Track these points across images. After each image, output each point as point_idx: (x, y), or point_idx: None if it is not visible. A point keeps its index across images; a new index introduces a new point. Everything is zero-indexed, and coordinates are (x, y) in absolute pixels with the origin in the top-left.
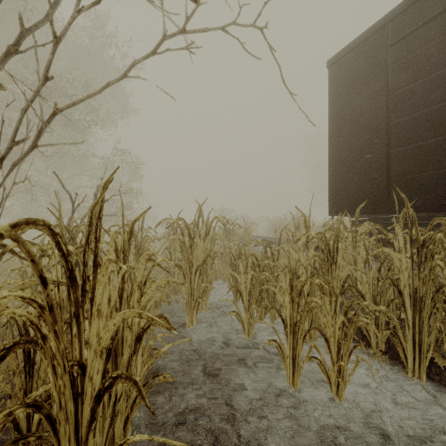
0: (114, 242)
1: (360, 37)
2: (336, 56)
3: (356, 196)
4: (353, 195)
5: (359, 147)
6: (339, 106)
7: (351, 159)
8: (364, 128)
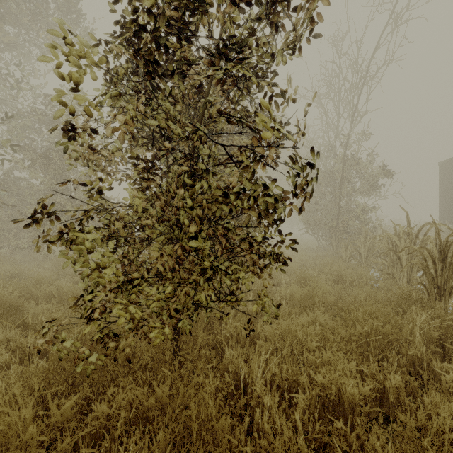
0: (373, 230)
1: (449, 159)
2: (441, 162)
3: (448, 217)
4: (447, 217)
5: (449, 199)
6: (442, 182)
7: (447, 203)
8: (451, 193)
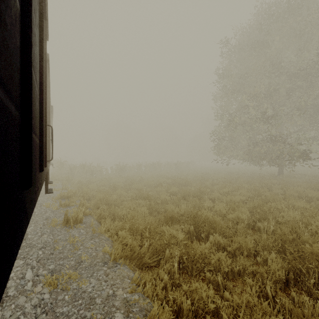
0: None
1: None
2: None
3: None
4: None
5: None
6: None
7: None
8: None
